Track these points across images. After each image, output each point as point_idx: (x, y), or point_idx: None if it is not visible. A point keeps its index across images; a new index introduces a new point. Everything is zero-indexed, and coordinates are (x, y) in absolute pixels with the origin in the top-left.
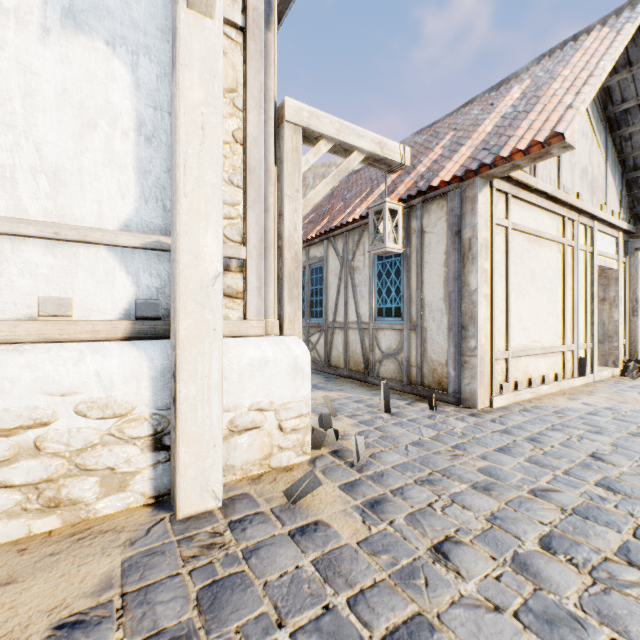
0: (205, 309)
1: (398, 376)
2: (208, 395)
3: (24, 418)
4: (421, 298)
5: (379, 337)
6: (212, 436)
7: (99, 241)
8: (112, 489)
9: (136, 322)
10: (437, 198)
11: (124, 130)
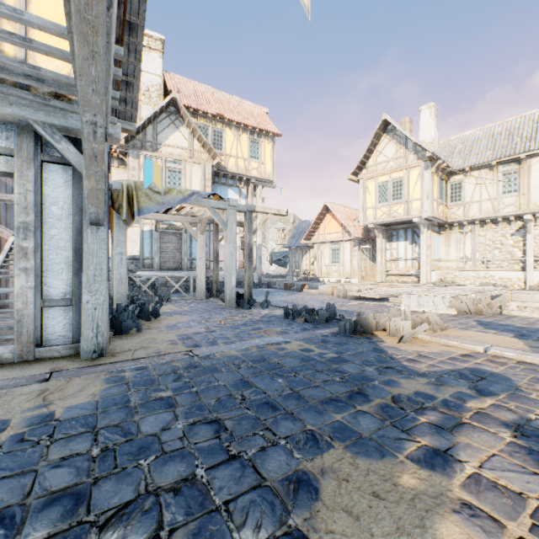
0: (529, 267)
1: None
2: (530, 277)
3: (509, 278)
4: None
5: None
6: (531, 282)
7: (517, 259)
8: (518, 287)
9: (522, 269)
10: None
11: (520, 245)
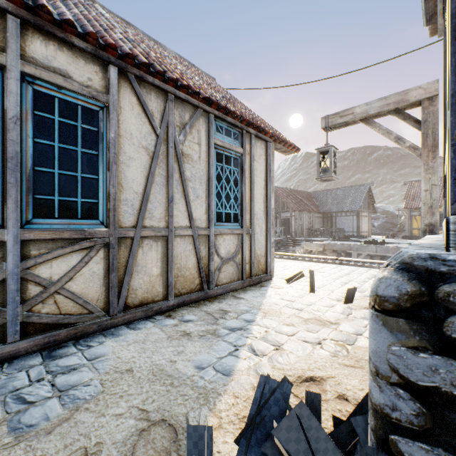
0: None
1: (237, 276)
2: None
3: None
4: (253, 208)
5: (219, 243)
6: None
7: None
8: None
9: None
10: (261, 140)
11: None
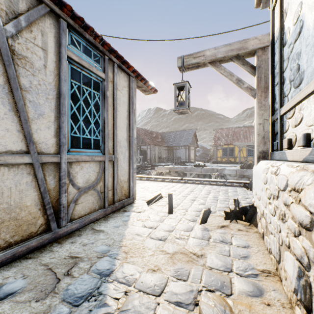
0: None
1: (98, 205)
2: None
3: None
4: (116, 136)
5: (75, 171)
6: None
7: None
8: None
9: None
10: (124, 72)
11: None
